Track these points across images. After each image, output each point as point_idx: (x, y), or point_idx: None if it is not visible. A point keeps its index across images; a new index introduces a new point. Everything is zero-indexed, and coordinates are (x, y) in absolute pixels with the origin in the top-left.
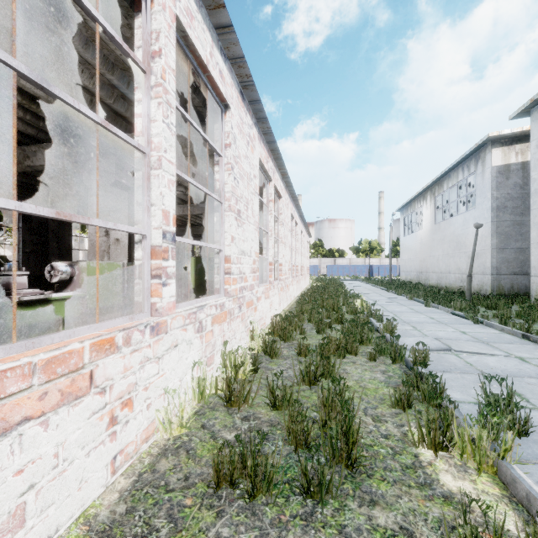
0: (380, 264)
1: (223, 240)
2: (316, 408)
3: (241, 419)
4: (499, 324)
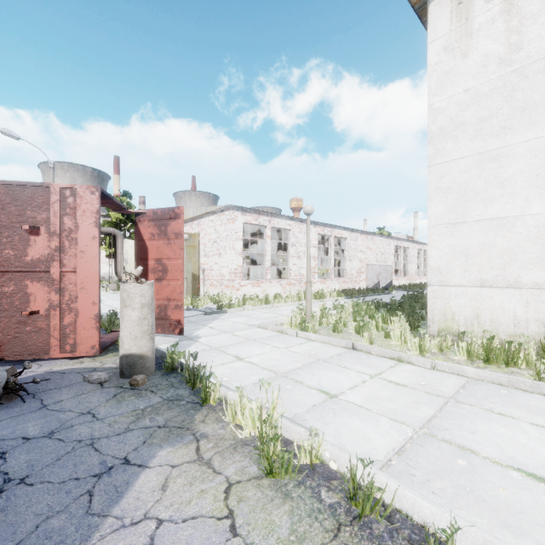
0: None
1: (408, 268)
2: None
3: None
4: None
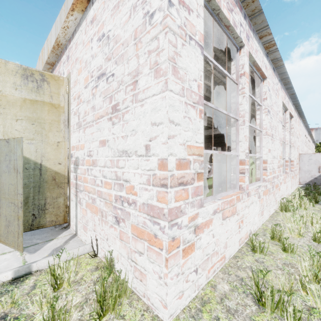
0: None
1: None
2: None
3: None
4: None
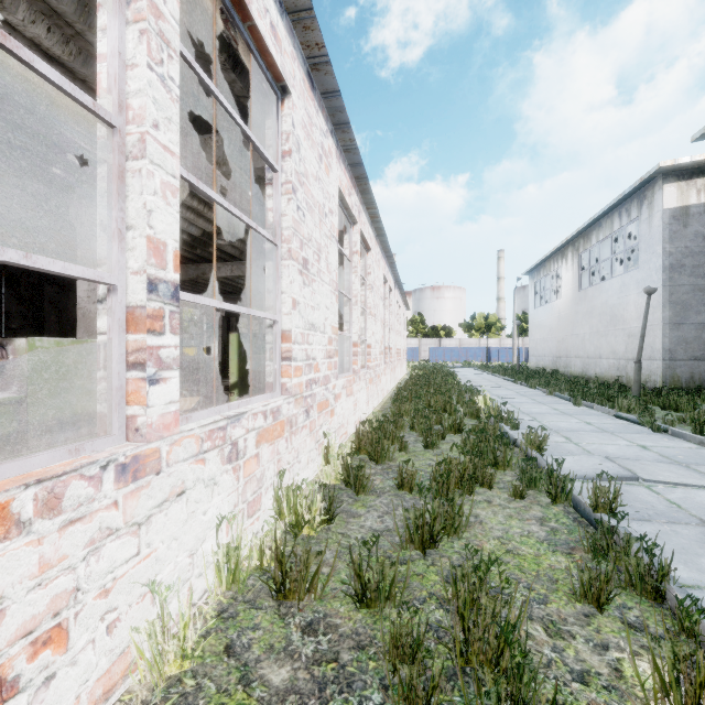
0: (500, 346)
1: (278, 306)
2: (438, 603)
3: (302, 631)
4: (695, 435)
